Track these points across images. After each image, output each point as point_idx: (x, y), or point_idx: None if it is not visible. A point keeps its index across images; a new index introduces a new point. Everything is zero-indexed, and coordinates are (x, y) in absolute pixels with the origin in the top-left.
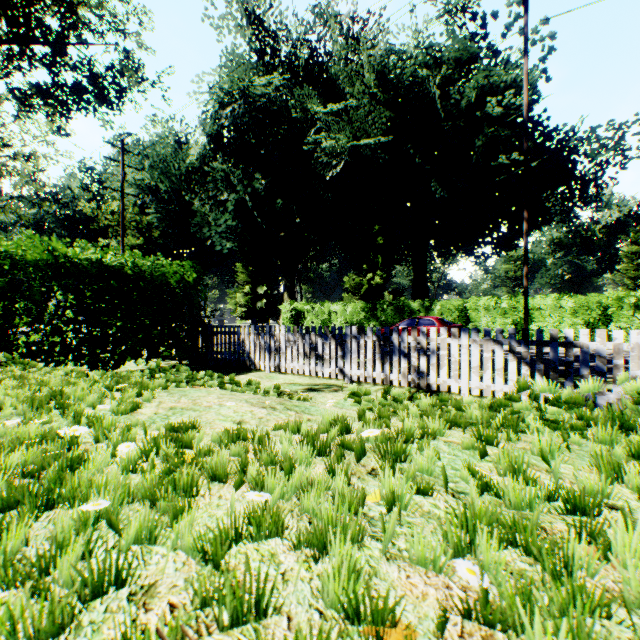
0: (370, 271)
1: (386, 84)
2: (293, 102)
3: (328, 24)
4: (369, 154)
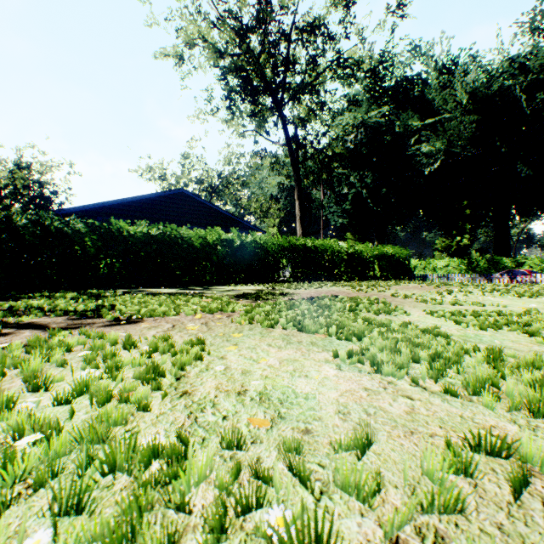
0: (457, 235)
1: (475, 99)
2: (398, 123)
3: (423, 61)
4: (459, 151)
